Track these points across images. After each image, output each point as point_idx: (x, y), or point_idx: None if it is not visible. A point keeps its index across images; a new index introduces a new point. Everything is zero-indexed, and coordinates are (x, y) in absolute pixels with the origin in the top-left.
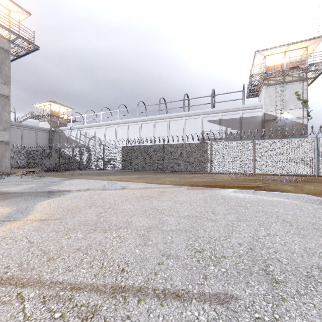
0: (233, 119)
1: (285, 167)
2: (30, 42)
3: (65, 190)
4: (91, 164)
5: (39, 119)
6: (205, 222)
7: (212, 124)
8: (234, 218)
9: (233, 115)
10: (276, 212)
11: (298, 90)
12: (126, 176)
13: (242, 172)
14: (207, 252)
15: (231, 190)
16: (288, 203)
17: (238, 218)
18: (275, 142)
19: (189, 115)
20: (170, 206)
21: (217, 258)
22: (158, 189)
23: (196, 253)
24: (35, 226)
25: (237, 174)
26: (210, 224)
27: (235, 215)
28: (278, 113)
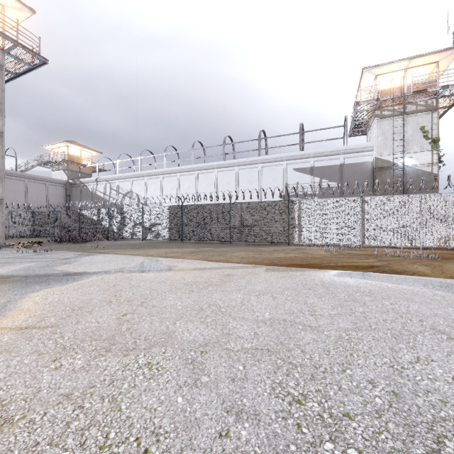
0: (331, 167)
1: (408, 236)
2: (34, 52)
3: (78, 272)
4: (125, 231)
5: (52, 168)
6: (300, 333)
7: (299, 174)
8: (348, 323)
9: (331, 161)
10: (416, 312)
11: (425, 124)
12: (175, 249)
13: (345, 244)
14: (313, 402)
15: (334, 273)
16: (429, 294)
17: (356, 324)
18: (394, 200)
19: (267, 161)
20: (241, 300)
21: (334, 420)
22: (221, 271)
23: (292, 405)
24: (6, 342)
25: (338, 246)
26: (309, 336)
27: (350, 318)
28: (396, 158)
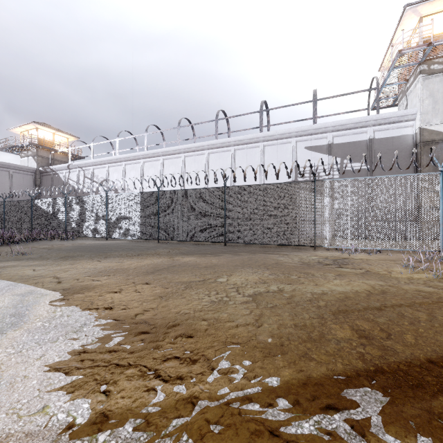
0: (355, 143)
1: None
2: None
3: None
4: (85, 227)
5: (21, 154)
6: None
7: (313, 154)
8: None
9: (355, 136)
10: None
11: None
12: (128, 261)
13: (412, 249)
14: None
15: None
16: None
17: None
18: None
19: (271, 138)
20: None
21: None
22: None
23: None
24: None
25: (395, 252)
26: None
27: None
28: None
